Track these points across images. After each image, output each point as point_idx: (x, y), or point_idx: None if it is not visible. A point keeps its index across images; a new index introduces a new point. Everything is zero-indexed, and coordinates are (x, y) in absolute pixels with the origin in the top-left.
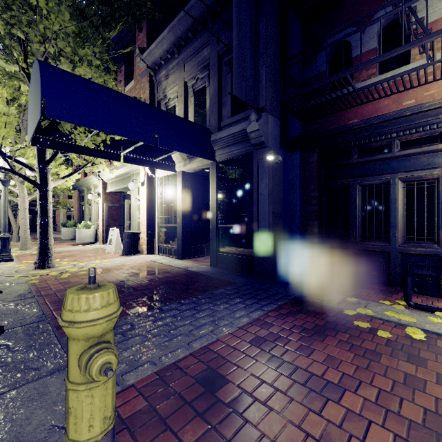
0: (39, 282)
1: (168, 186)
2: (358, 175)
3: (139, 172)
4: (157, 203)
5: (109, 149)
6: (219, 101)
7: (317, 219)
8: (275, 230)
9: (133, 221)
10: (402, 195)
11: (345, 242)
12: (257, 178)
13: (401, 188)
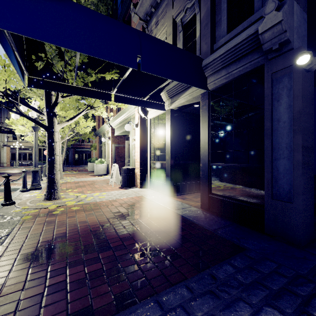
0: (32, 218)
1: (158, 126)
2: None
3: (135, 116)
4: (148, 142)
5: (101, 89)
6: (211, 21)
7: None
8: (304, 172)
9: (131, 158)
10: None
11: None
12: (271, 99)
13: None
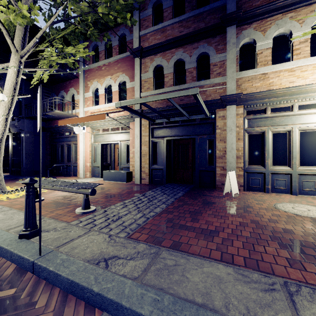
0: None
1: None
2: (59, 141)
3: None
4: None
5: None
6: None
7: (49, 155)
8: (28, 159)
9: None
10: (67, 148)
11: (56, 163)
12: (22, 141)
13: (66, 146)
